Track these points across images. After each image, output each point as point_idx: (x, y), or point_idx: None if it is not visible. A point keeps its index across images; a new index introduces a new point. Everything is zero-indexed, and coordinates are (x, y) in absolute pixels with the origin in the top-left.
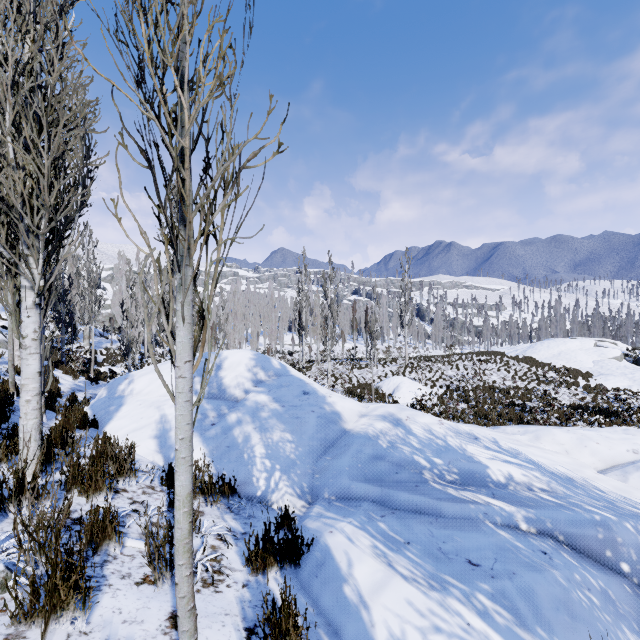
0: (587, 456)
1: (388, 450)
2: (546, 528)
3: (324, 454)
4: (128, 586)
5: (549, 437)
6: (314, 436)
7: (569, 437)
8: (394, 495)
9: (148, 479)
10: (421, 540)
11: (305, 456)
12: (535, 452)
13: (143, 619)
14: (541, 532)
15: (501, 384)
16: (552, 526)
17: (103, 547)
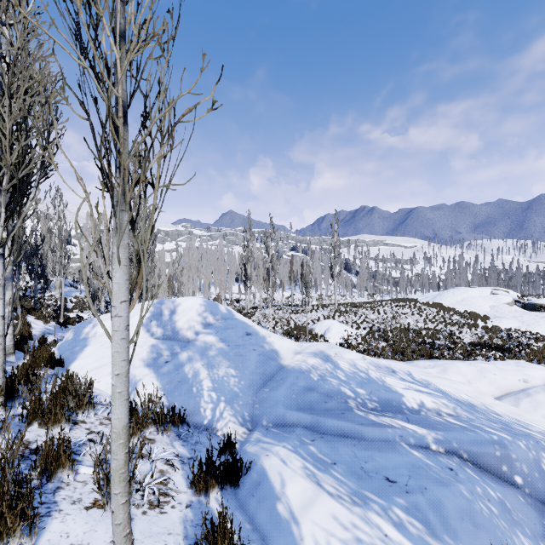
0: (486, 385)
1: (318, 382)
2: (452, 448)
3: (263, 387)
4: (78, 511)
5: (454, 370)
6: (255, 371)
7: (471, 369)
8: (323, 421)
9: (106, 411)
10: (346, 461)
11: (247, 389)
12: (443, 382)
13: (89, 542)
14: (448, 451)
15: (415, 326)
16: (457, 446)
17: (57, 475)
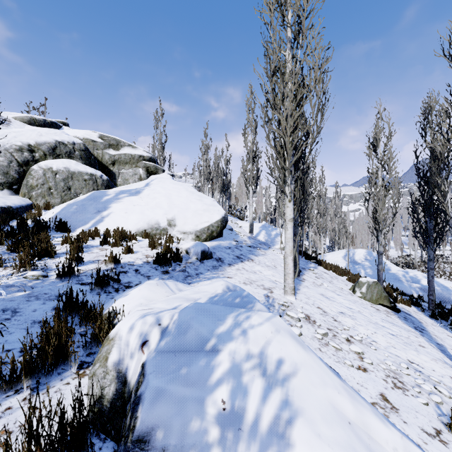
0: None
1: (396, 275)
2: (418, 286)
3: None
4: None
5: None
6: None
7: None
8: (389, 280)
9: None
10: (387, 282)
11: (374, 275)
12: (451, 285)
13: None
14: (417, 287)
15: None
16: (420, 286)
17: None
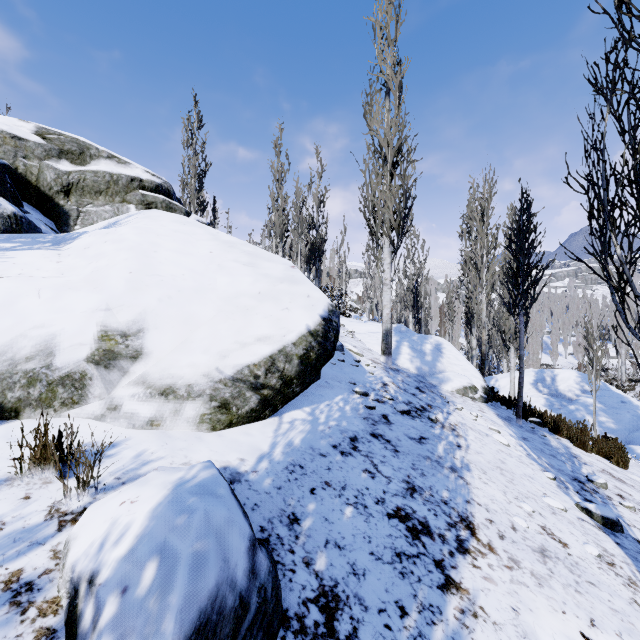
0: None
1: None
2: None
3: (634, 431)
4: None
5: None
6: (628, 423)
7: None
8: None
9: None
10: None
11: (622, 429)
12: None
13: None
14: None
15: None
16: None
17: None
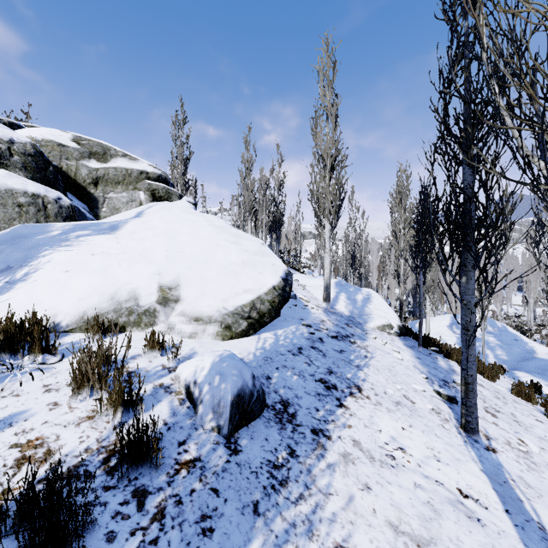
0: None
1: None
2: None
3: (521, 361)
4: None
5: None
6: (517, 355)
7: None
8: (546, 373)
9: None
10: (547, 379)
11: (511, 360)
12: None
13: None
14: None
15: None
16: None
17: None
